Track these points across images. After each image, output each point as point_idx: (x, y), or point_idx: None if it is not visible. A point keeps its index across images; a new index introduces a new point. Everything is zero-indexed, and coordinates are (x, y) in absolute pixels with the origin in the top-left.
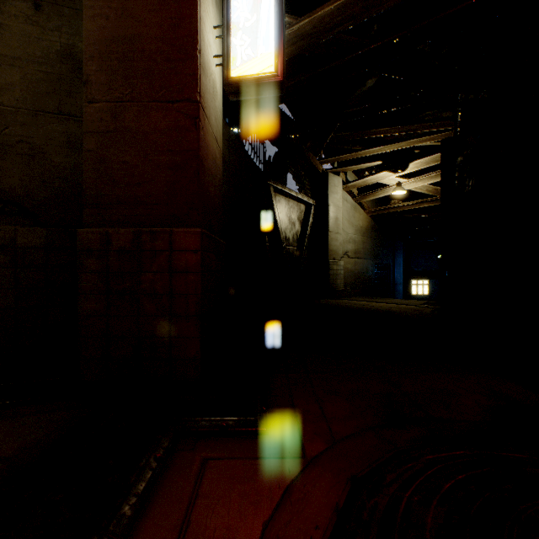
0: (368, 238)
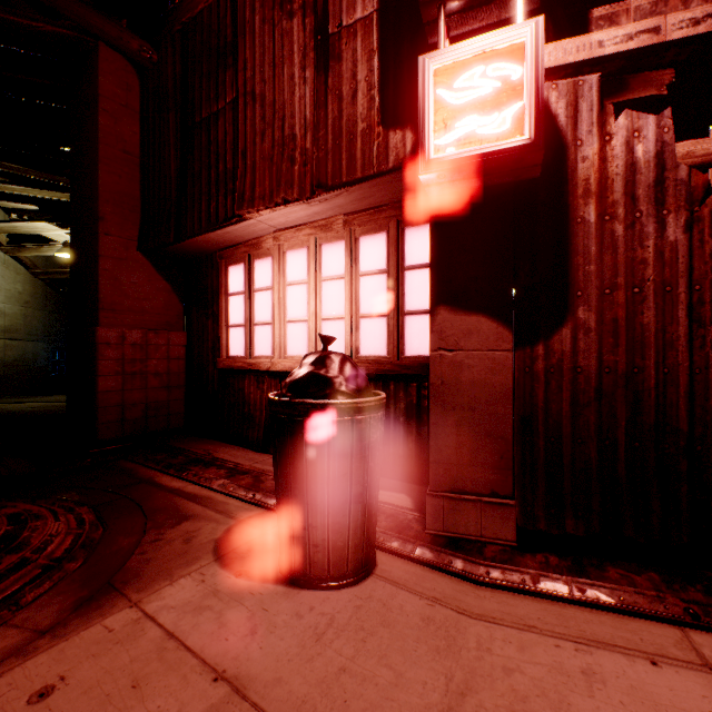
0: (38, 311)
